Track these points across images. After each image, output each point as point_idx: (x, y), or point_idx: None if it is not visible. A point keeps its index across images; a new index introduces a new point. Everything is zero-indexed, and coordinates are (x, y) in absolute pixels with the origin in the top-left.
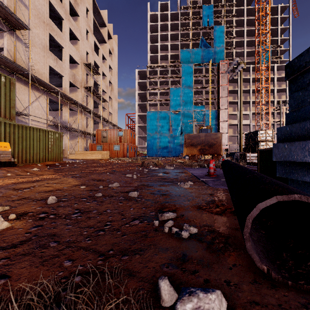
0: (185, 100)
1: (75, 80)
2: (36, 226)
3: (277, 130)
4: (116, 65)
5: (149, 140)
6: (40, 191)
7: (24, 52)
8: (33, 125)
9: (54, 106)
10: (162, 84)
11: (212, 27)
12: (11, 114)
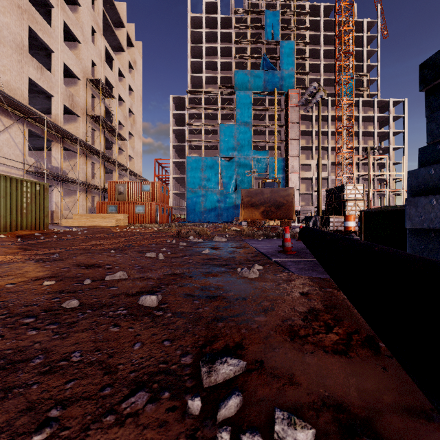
0: (241, 143)
1: (74, 103)
2: None
3: (410, 175)
4: (139, 86)
5: (189, 199)
6: None
7: None
8: None
9: (38, 143)
10: (208, 117)
11: (279, 42)
12: None
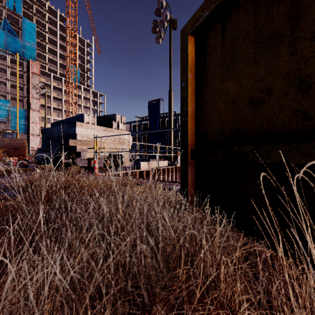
0: None
1: None
2: None
3: (38, 149)
4: None
5: None
6: None
7: None
8: None
9: None
10: None
11: (21, 17)
12: None
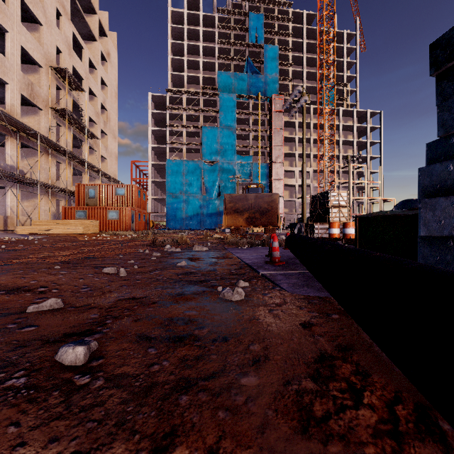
0: (224, 147)
1: (34, 93)
2: None
3: (421, 173)
4: (114, 80)
5: (170, 204)
6: None
7: None
8: None
9: None
10: (190, 119)
11: (263, 46)
12: None
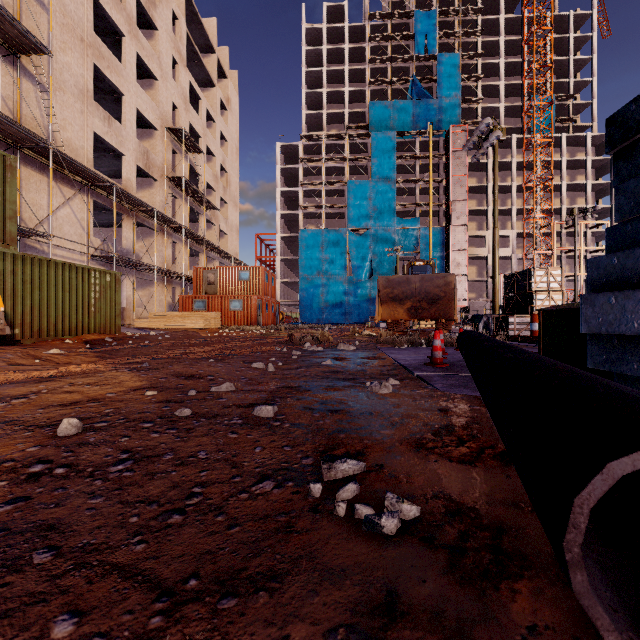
0: (378, 208)
1: (149, 162)
2: (13, 501)
3: (590, 265)
4: (235, 132)
5: (304, 290)
6: (50, 404)
7: (39, 102)
8: (59, 257)
9: (104, 217)
10: (331, 172)
11: (435, 57)
12: (7, 232)
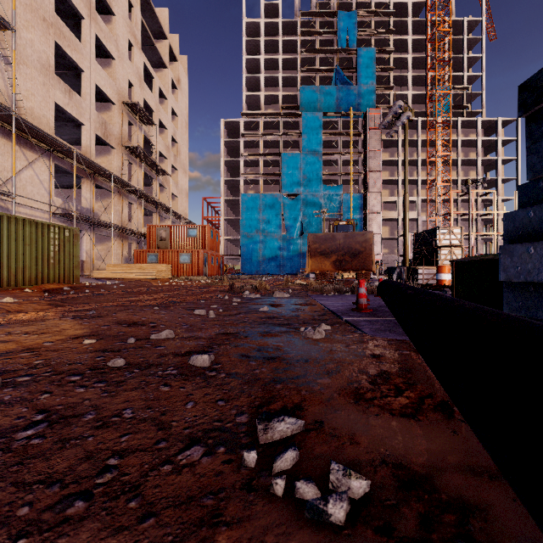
0: (308, 176)
1: (107, 132)
2: None
3: (506, 218)
4: (184, 109)
5: (245, 245)
6: None
7: (3, 74)
8: (22, 215)
9: (66, 180)
10: (268, 146)
11: (355, 51)
12: None
